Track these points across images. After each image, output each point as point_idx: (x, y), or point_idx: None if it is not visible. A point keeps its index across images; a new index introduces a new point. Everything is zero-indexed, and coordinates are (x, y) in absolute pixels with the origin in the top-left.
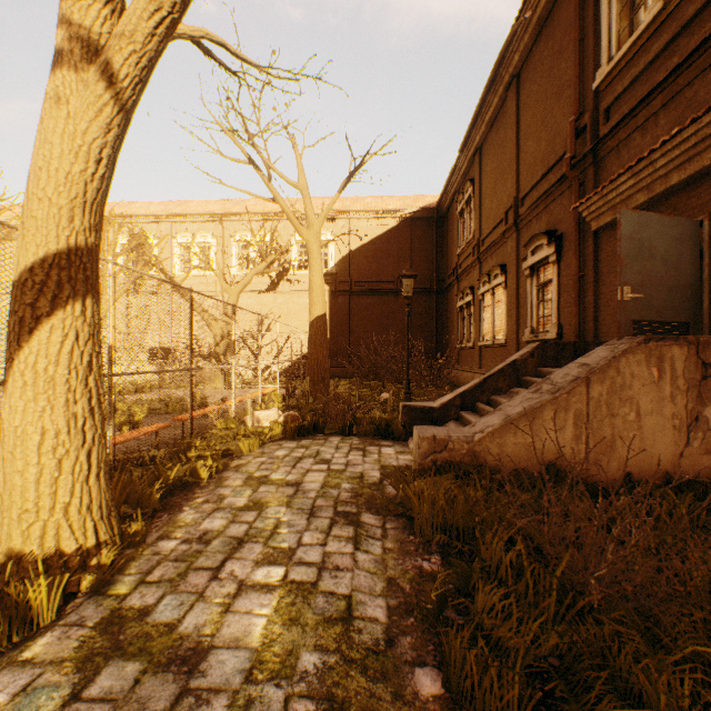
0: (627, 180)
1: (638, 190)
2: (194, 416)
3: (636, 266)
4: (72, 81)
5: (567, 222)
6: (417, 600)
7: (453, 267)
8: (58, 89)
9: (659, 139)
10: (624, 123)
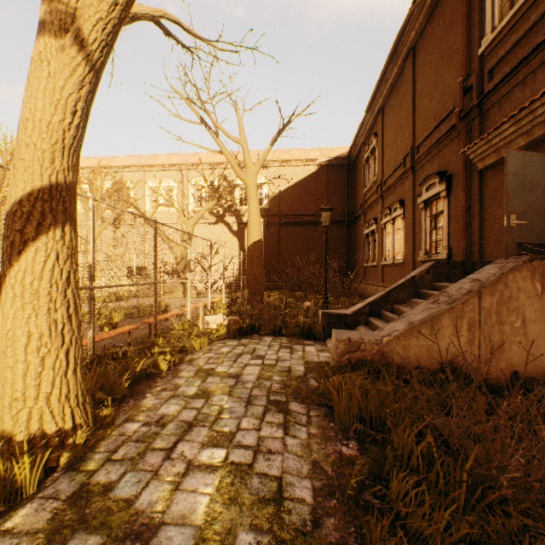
0: (509, 127)
1: (519, 135)
2: (158, 319)
3: (520, 197)
4: (52, 47)
5: (455, 164)
6: (338, 482)
7: (361, 203)
8: (41, 54)
9: (537, 92)
10: (506, 81)
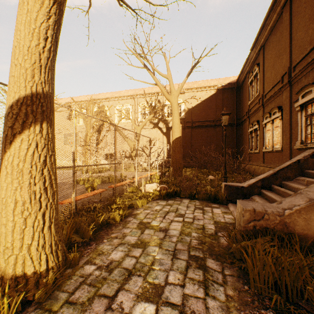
0: None
1: None
2: (118, 185)
3: None
4: None
5: None
6: None
7: (246, 111)
8: None
9: None
10: None
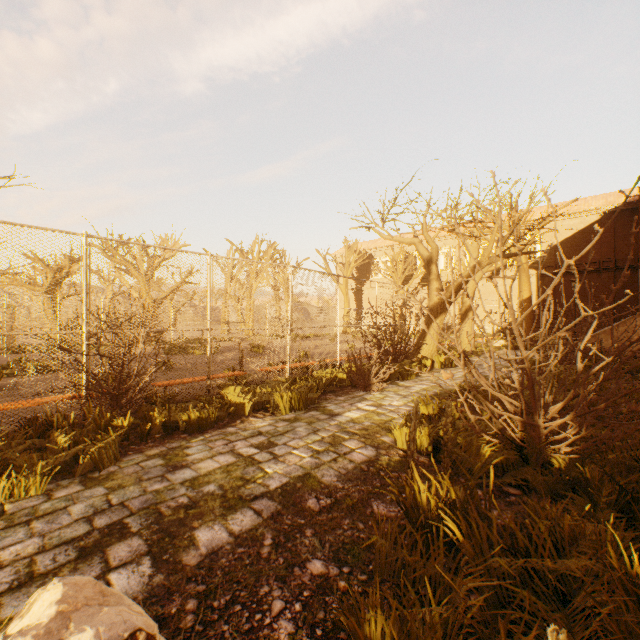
0: None
1: None
2: None
3: None
4: None
5: None
6: None
7: None
8: None
9: None
10: None
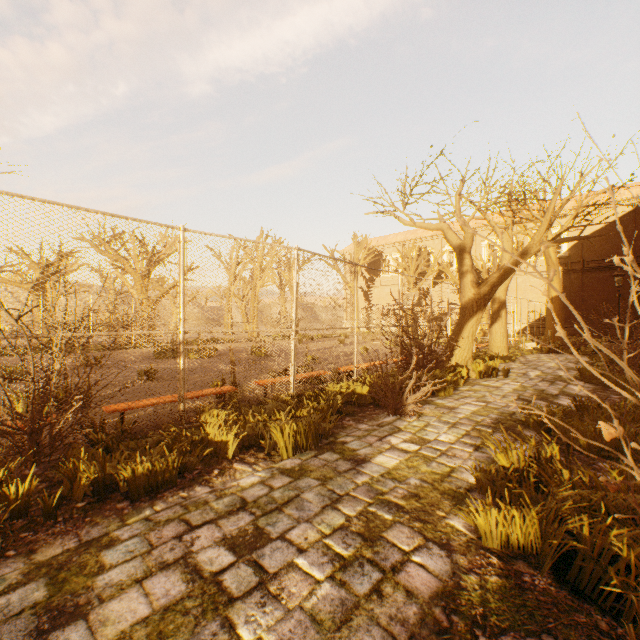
0: None
1: None
2: None
3: None
4: None
5: None
6: None
7: None
8: None
9: None
10: None
